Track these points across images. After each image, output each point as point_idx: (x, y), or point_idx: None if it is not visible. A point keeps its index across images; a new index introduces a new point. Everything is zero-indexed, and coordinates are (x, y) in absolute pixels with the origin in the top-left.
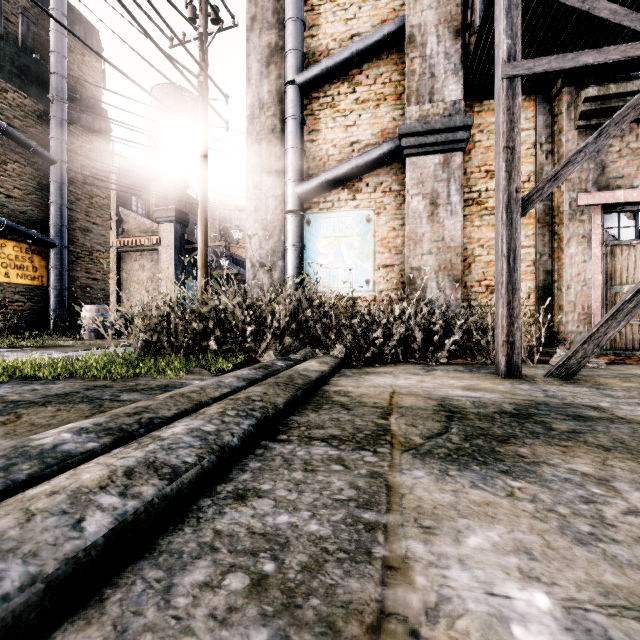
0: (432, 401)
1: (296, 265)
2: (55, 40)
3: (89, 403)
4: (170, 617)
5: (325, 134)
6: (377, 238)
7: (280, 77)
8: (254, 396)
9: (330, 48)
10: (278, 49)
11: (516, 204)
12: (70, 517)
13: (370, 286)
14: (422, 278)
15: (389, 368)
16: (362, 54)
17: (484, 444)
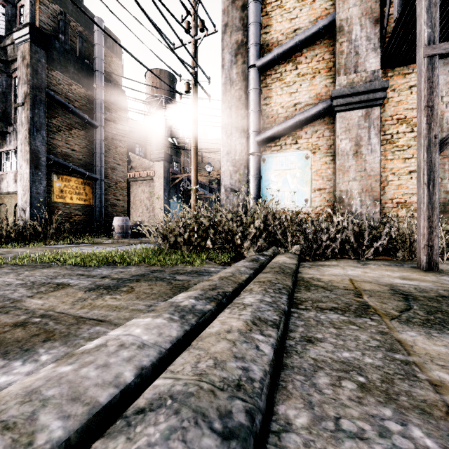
0: (384, 287)
1: (256, 190)
2: (97, 50)
3: (162, 281)
4: (328, 398)
5: (275, 99)
6: (313, 170)
7: (244, 63)
8: (272, 280)
9: (279, 40)
10: (243, 44)
11: (435, 146)
12: (251, 344)
13: (308, 203)
14: (349, 198)
15: (333, 262)
16: (303, 42)
17: (444, 317)
